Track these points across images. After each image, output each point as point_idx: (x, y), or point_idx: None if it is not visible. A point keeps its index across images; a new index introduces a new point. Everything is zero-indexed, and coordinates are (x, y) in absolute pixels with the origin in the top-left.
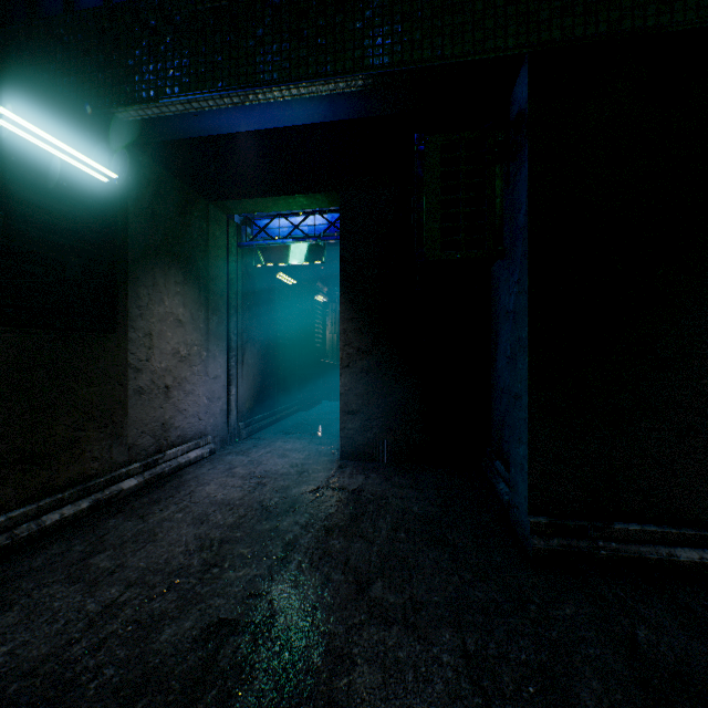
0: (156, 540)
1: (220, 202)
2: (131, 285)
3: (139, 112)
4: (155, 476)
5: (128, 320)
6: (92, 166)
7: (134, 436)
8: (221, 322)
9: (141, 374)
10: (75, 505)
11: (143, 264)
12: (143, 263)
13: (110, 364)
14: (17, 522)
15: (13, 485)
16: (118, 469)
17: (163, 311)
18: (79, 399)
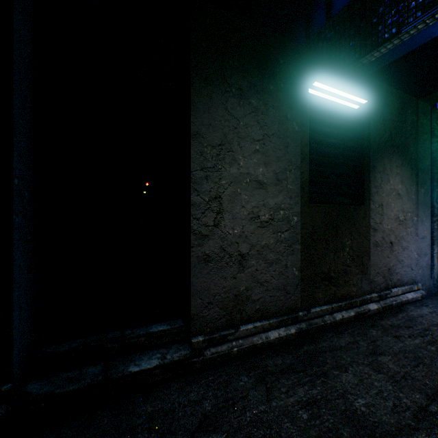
0: (424, 363)
1: (429, 96)
2: (370, 173)
3: (381, 50)
4: (386, 305)
5: (369, 196)
6: (352, 100)
7: (372, 274)
8: (426, 193)
9: (375, 232)
10: (346, 311)
11: (377, 157)
12: (377, 156)
13: (360, 225)
14: (323, 313)
15: (321, 291)
16: (364, 295)
17: (388, 188)
18: (346, 247)
